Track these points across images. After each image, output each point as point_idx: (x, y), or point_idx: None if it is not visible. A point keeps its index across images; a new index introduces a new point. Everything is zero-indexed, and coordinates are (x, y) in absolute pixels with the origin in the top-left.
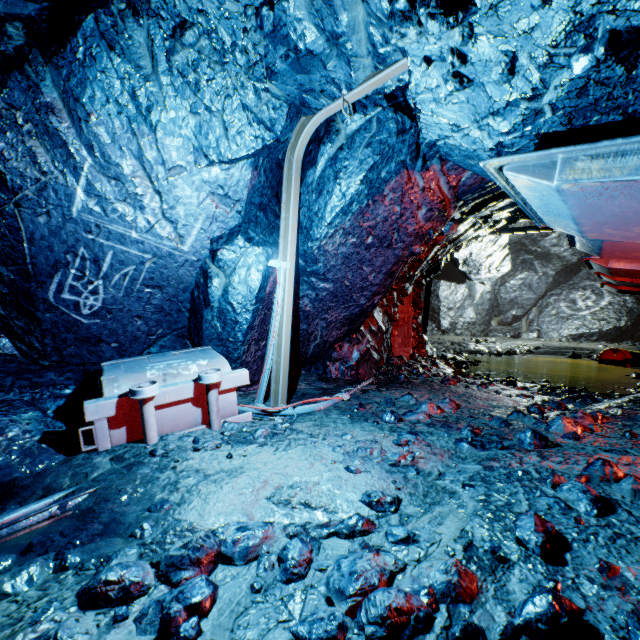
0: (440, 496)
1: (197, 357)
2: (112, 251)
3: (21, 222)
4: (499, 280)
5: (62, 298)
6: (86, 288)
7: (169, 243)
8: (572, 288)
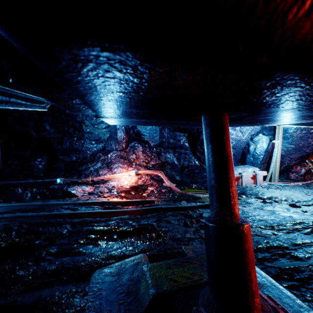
0: None
1: (248, 167)
2: None
3: None
4: None
5: None
6: None
7: (239, 137)
8: None
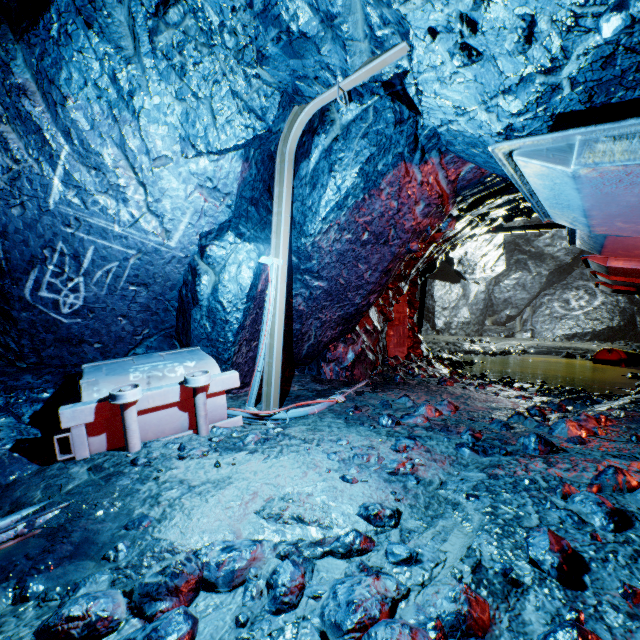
0: (443, 508)
1: (184, 358)
2: (93, 246)
3: None
4: (493, 280)
5: (39, 296)
6: (66, 285)
7: (155, 238)
8: (565, 288)
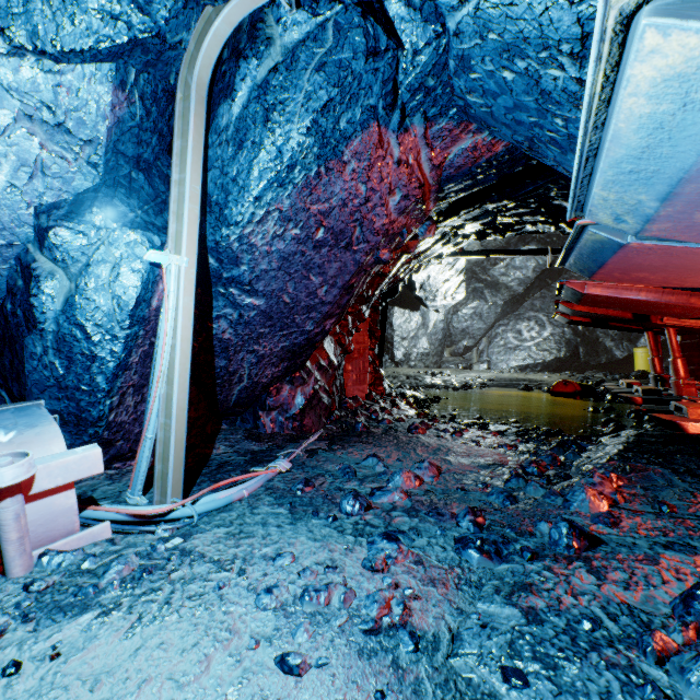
0: None
1: None
2: None
3: None
4: (452, 308)
5: None
6: None
7: None
8: (518, 319)
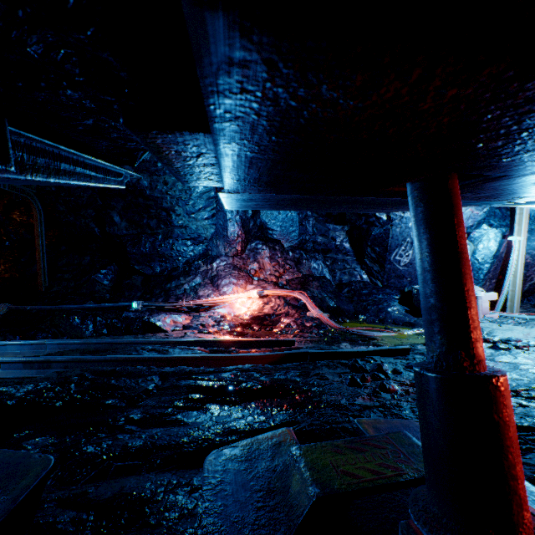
0: None
1: None
2: None
3: (390, 231)
4: None
5: (395, 259)
6: (404, 254)
7: None
8: None
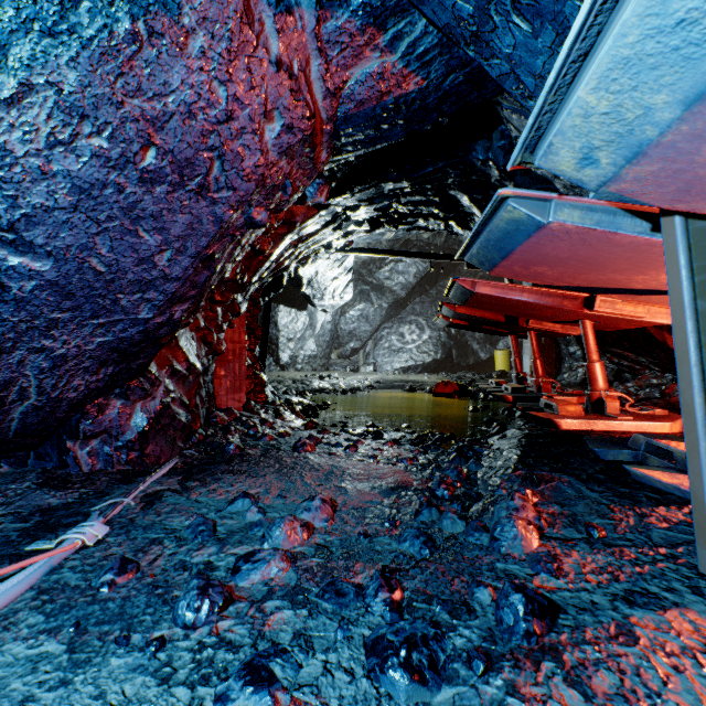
0: None
1: None
2: None
3: None
4: (340, 310)
5: None
6: None
7: None
8: (401, 322)
